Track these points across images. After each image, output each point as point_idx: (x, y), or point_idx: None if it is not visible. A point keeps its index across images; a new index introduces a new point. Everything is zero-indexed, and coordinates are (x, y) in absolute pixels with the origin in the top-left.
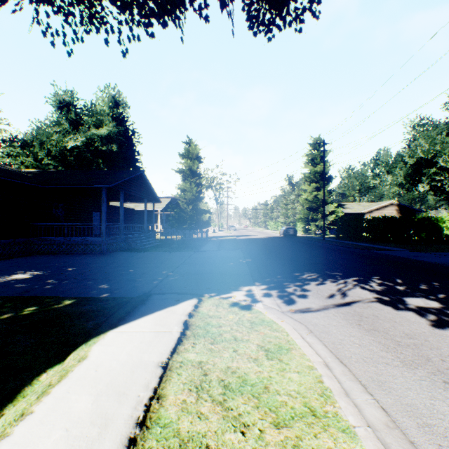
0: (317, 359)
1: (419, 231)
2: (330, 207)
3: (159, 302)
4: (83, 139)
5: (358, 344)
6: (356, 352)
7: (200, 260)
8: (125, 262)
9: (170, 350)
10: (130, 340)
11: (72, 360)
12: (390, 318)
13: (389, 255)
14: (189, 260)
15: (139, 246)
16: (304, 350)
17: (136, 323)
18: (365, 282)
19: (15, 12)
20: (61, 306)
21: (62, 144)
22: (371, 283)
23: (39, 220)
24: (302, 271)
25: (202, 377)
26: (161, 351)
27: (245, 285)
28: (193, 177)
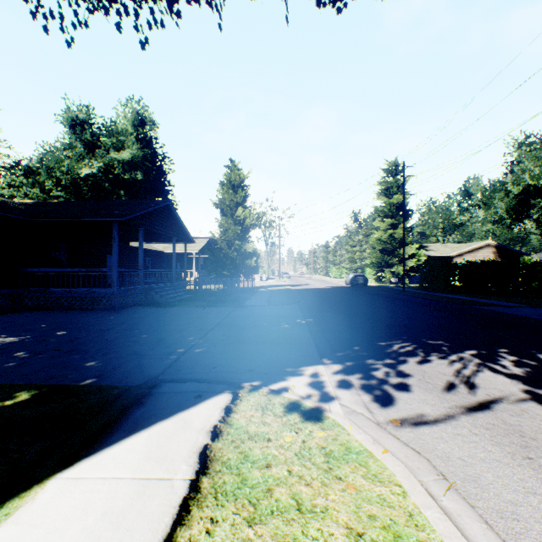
0: None
1: (530, 280)
2: (409, 249)
3: (167, 400)
4: (101, 165)
5: None
6: None
7: (242, 320)
8: (140, 323)
9: None
10: (82, 507)
11: None
12: None
13: (502, 313)
14: (228, 320)
15: (165, 299)
16: None
17: (112, 454)
18: (491, 359)
19: None
20: (6, 406)
21: (74, 171)
22: (501, 360)
23: (32, 265)
24: (388, 338)
25: None
26: None
27: (307, 363)
28: (236, 211)
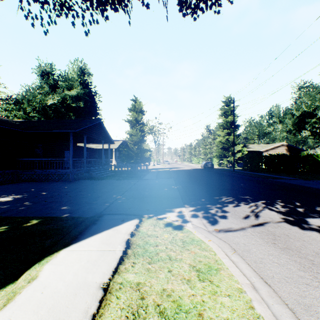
0: (244, 281)
1: (304, 165)
2: (237, 147)
3: (108, 222)
4: (59, 98)
5: (277, 263)
6: (276, 271)
7: (142, 186)
8: (86, 188)
9: (112, 270)
10: (78, 259)
11: (23, 281)
12: (299, 237)
13: (285, 183)
14: (134, 186)
15: (98, 176)
16: (232, 270)
17: (86, 242)
18: (271, 204)
19: (3, 0)
20: (28, 225)
21: (43, 101)
22: (276, 205)
23: (24, 156)
24: (220, 195)
25: (139, 302)
26: (104, 271)
27: (177, 207)
28: (138, 125)
